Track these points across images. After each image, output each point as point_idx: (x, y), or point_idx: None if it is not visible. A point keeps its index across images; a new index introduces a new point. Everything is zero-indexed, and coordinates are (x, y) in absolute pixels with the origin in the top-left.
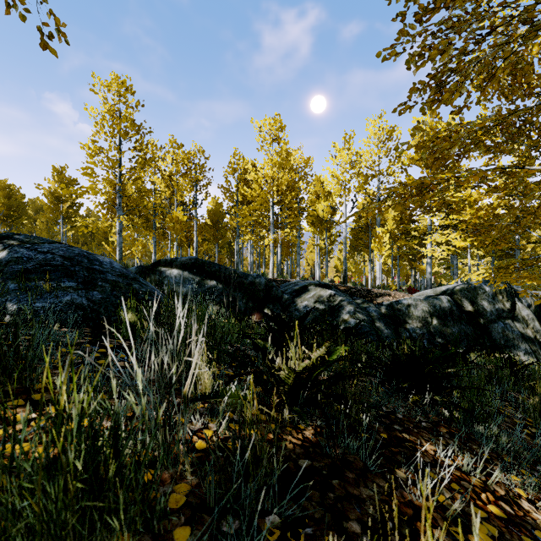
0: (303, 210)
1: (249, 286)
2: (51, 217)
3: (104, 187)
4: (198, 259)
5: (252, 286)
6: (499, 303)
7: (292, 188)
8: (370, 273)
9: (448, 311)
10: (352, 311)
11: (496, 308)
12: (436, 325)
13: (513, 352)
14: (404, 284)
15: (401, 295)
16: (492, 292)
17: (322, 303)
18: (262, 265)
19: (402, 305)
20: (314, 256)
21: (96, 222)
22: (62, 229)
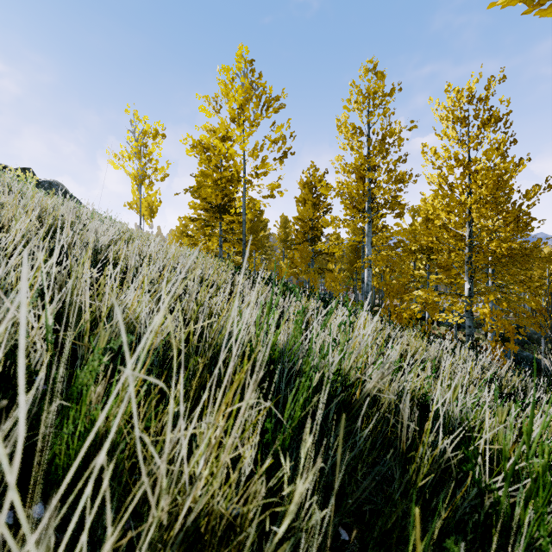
0: None
1: None
2: None
3: None
4: None
5: None
6: None
7: None
8: None
9: None
10: None
11: None
12: None
13: None
14: None
15: None
16: None
17: None
18: None
19: None
20: None
21: None
22: None
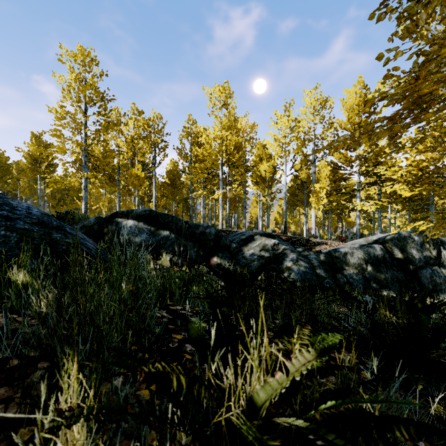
0: (249, 168)
1: (200, 235)
2: (29, 176)
3: (72, 147)
4: (152, 211)
5: (202, 236)
6: (426, 251)
7: (239, 149)
8: (305, 225)
9: (381, 258)
10: (294, 259)
11: (424, 255)
12: (371, 271)
13: (441, 295)
14: (332, 234)
15: (336, 244)
16: (420, 241)
17: (267, 251)
18: (213, 217)
19: (340, 253)
20: (257, 210)
21: (64, 179)
22: (40, 186)
